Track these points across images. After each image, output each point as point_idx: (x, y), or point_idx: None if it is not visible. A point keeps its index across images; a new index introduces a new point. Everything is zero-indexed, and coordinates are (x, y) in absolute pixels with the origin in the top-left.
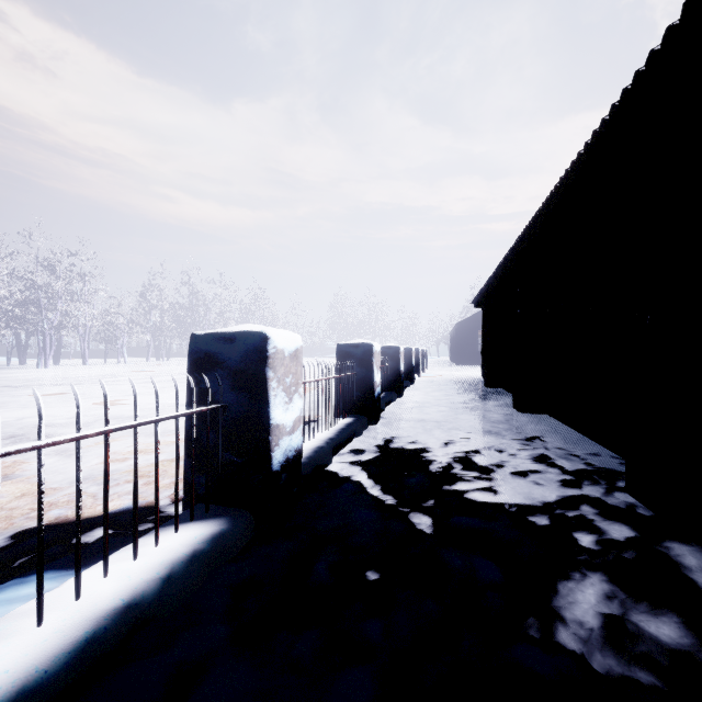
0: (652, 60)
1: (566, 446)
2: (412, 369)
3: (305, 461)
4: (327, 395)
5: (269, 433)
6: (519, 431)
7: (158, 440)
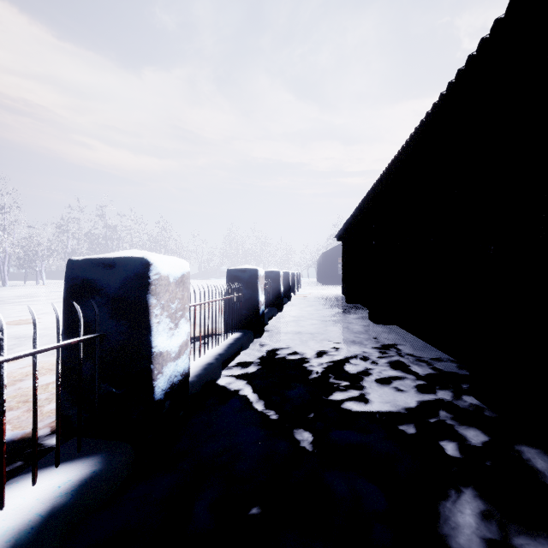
0: (495, 29)
1: (415, 353)
2: (290, 288)
3: (194, 379)
4: (220, 311)
5: (151, 362)
6: (376, 340)
7: (4, 384)
